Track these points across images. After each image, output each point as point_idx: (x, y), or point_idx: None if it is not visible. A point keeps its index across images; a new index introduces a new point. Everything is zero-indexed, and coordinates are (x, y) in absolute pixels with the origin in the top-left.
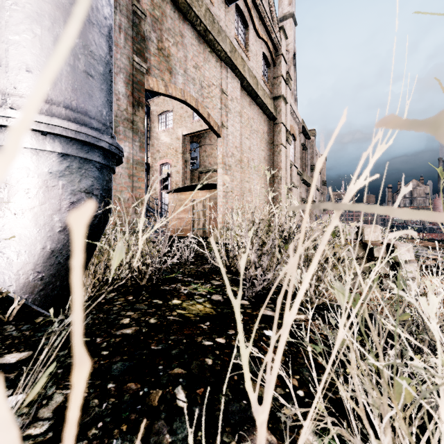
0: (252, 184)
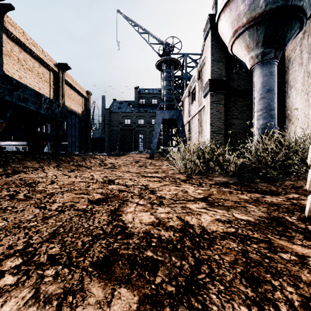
0: (297, 117)
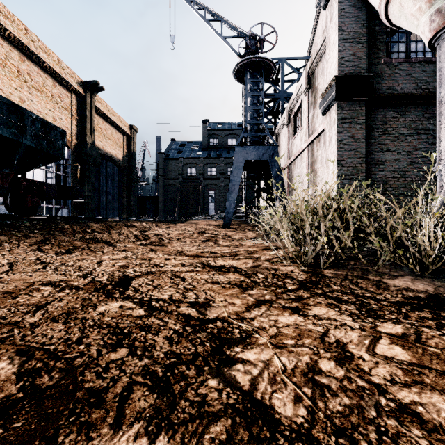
0: None
